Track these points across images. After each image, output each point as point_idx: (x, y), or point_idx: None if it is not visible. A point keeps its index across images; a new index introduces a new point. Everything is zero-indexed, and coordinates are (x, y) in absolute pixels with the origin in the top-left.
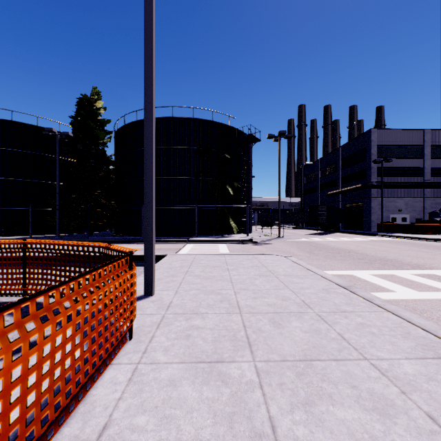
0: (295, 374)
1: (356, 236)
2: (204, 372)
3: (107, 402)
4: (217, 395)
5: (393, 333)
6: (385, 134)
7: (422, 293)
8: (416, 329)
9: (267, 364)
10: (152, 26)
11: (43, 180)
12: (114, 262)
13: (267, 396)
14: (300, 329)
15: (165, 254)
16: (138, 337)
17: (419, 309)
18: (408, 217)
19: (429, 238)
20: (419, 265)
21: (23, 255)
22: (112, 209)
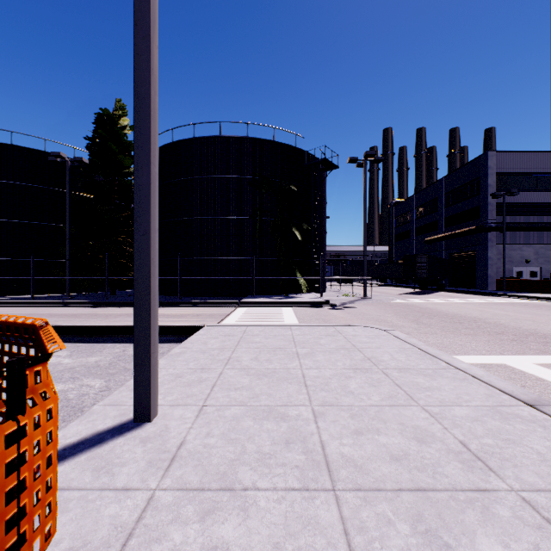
0: None
1: (471, 297)
2: None
3: None
4: None
5: None
6: (507, 158)
7: None
8: None
9: None
10: None
11: (52, 223)
12: None
13: None
14: None
15: (202, 325)
16: None
17: None
18: (539, 270)
19: None
20: None
21: None
22: None
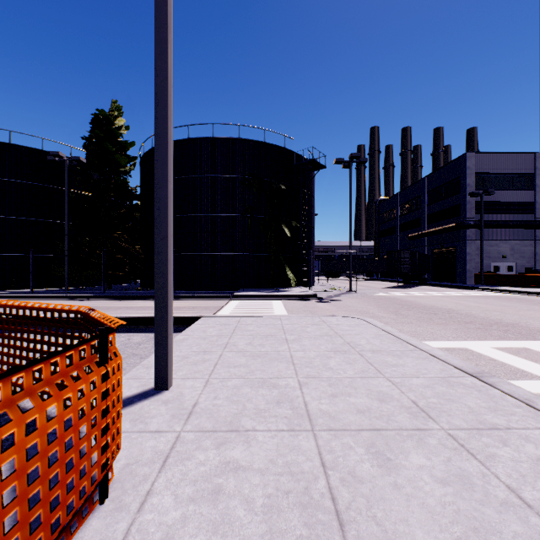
0: None
1: (450, 290)
2: None
3: None
4: None
5: None
6: (485, 159)
7: None
8: None
9: None
10: None
11: (49, 219)
12: (51, 357)
13: None
14: (430, 473)
15: (199, 316)
16: (121, 494)
17: None
18: (514, 265)
19: None
20: None
21: None
22: (137, 255)
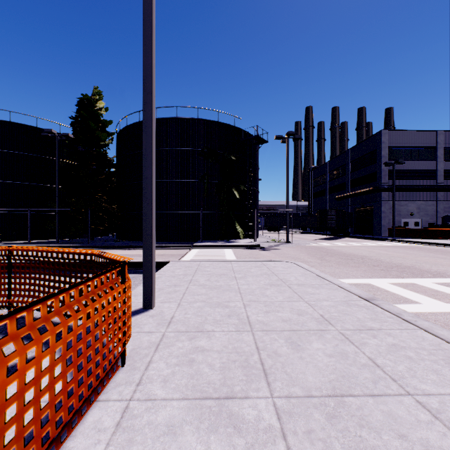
0: (325, 416)
1: (367, 241)
2: (212, 413)
3: None
4: (228, 449)
5: (434, 357)
6: (396, 135)
7: None
8: None
9: (289, 401)
10: (152, 7)
11: (42, 183)
12: (101, 275)
13: None
14: (323, 351)
15: (168, 261)
16: (133, 362)
17: None
18: (420, 221)
19: (444, 244)
20: (440, 273)
21: (8, 264)
22: (114, 213)
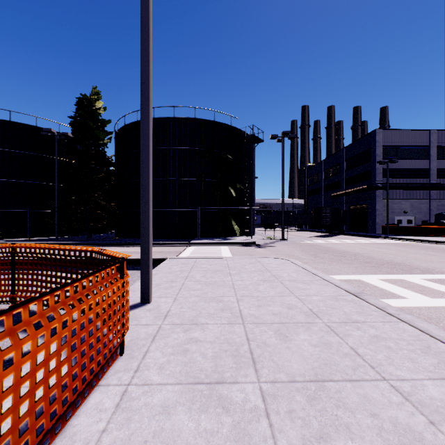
0: (306, 398)
1: (361, 239)
2: (203, 396)
3: (88, 435)
4: (217, 425)
5: (412, 347)
6: (390, 134)
7: (436, 300)
8: (436, 343)
9: (274, 385)
10: (149, 16)
11: (42, 182)
12: (101, 270)
13: (274, 427)
14: (309, 342)
15: (165, 258)
16: (131, 352)
17: (435, 318)
18: (413, 219)
19: (436, 241)
20: (429, 269)
21: (11, 260)
22: (112, 211)
